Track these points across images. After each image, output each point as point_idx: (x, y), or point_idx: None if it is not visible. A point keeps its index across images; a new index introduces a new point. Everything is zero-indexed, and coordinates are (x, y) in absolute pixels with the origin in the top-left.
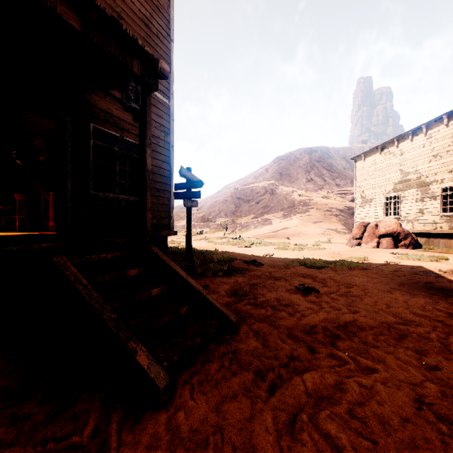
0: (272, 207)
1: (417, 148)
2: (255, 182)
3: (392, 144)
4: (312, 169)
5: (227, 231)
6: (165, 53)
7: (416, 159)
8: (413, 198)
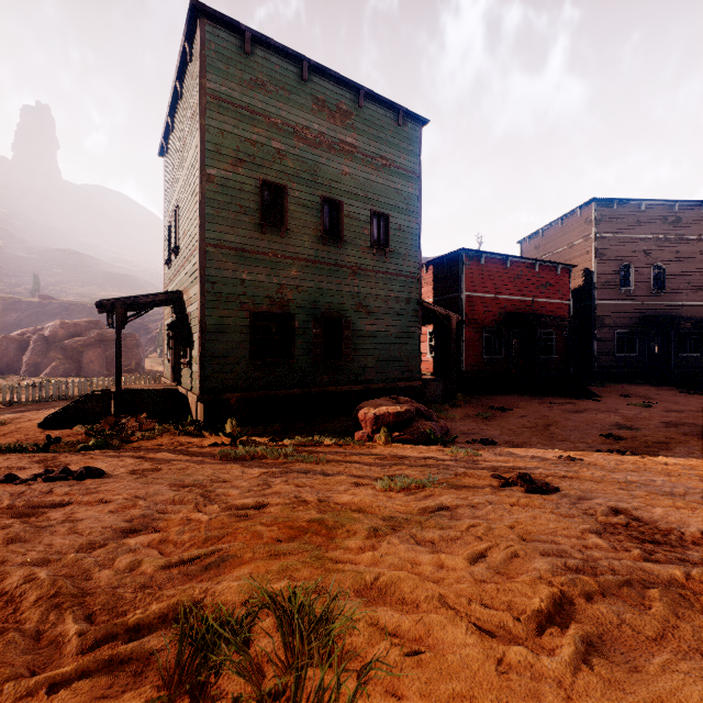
0: None
1: None
2: None
3: None
4: None
5: None
6: None
7: None
8: None
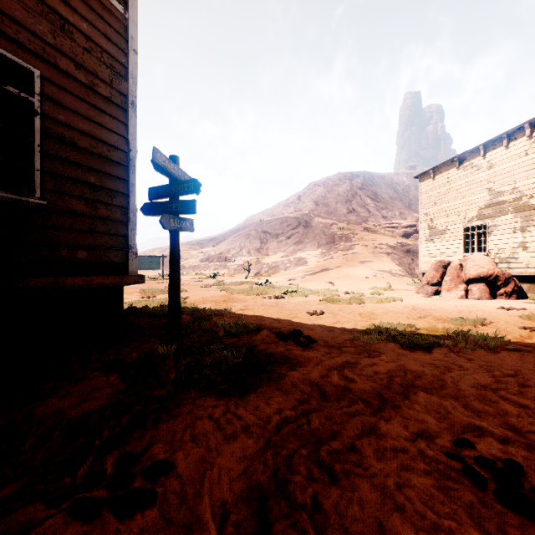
0: (307, 243)
1: (515, 158)
2: (285, 213)
3: (476, 154)
4: (354, 198)
5: (250, 274)
6: None
7: (514, 173)
8: (509, 227)
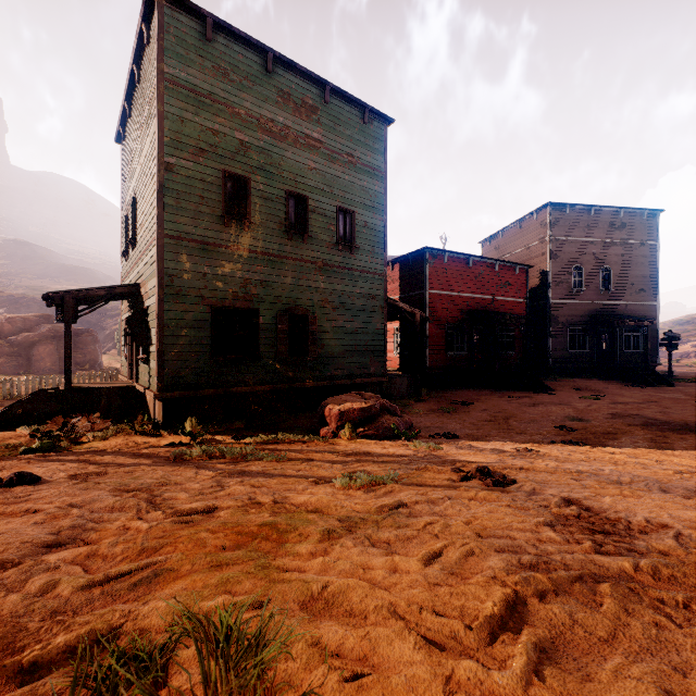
0: None
1: None
2: None
3: None
4: None
5: None
6: (654, 281)
7: None
8: None
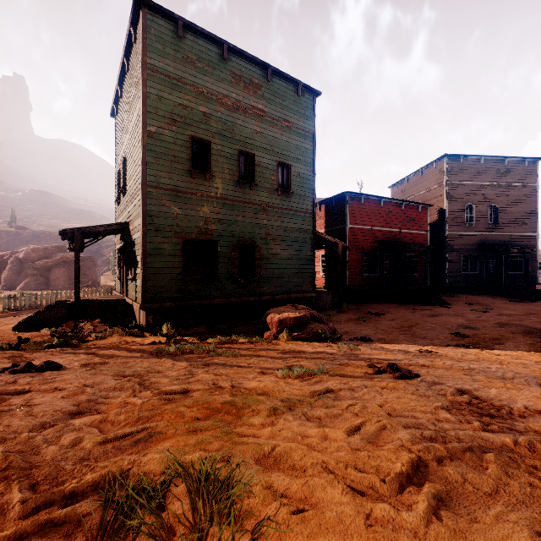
0: None
1: None
2: None
3: None
4: None
5: None
6: (534, 216)
7: None
8: None
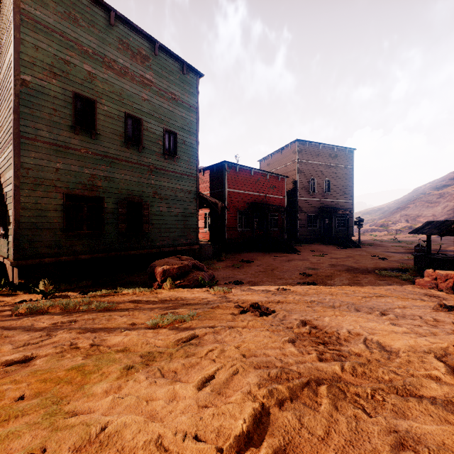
0: None
1: None
2: (449, 185)
3: None
4: None
5: (403, 235)
6: (351, 189)
7: None
8: None
